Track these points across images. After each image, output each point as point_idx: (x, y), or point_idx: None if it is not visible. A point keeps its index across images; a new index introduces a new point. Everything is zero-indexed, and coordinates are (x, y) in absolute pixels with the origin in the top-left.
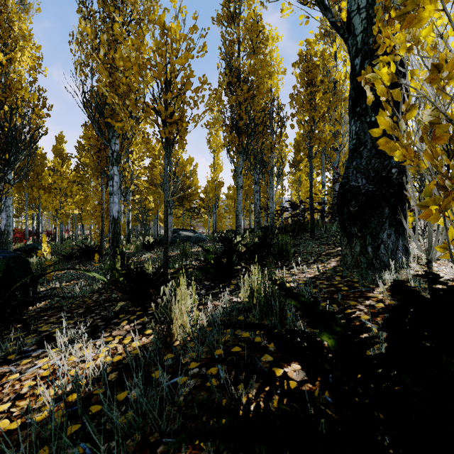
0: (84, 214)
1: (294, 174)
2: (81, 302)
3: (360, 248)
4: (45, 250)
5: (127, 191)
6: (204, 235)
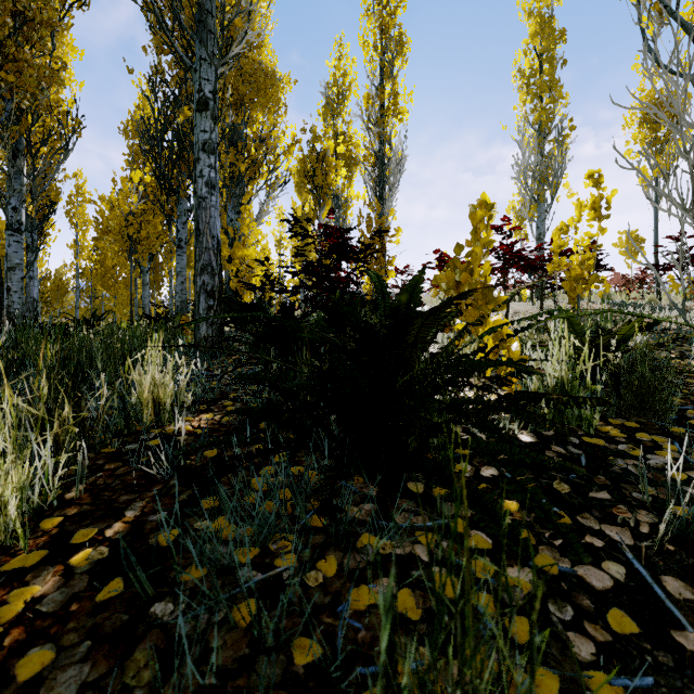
0: None
1: None
2: None
3: None
4: None
5: None
6: None
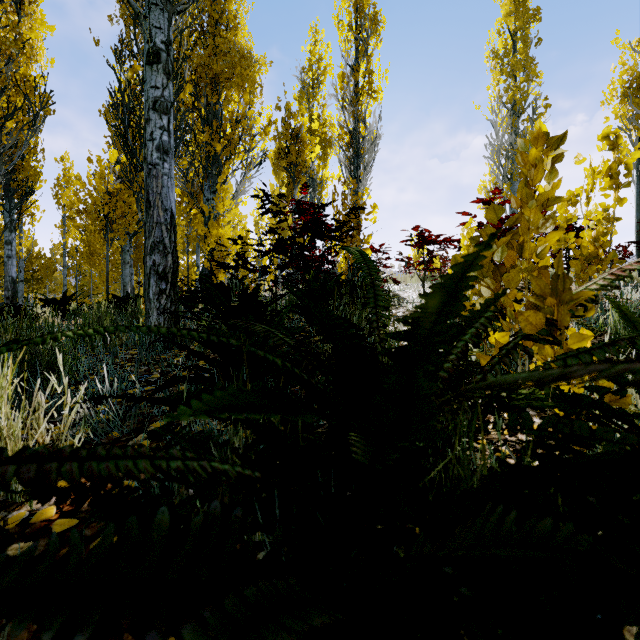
0: None
1: None
2: None
3: None
4: None
5: None
6: None
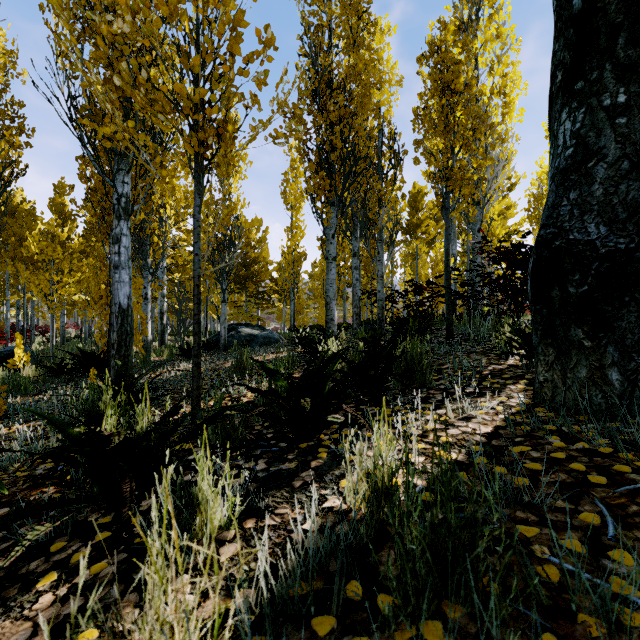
0: (80, 301)
1: (408, 244)
2: (6, 484)
3: (589, 372)
4: (19, 359)
5: (157, 265)
6: (277, 334)
